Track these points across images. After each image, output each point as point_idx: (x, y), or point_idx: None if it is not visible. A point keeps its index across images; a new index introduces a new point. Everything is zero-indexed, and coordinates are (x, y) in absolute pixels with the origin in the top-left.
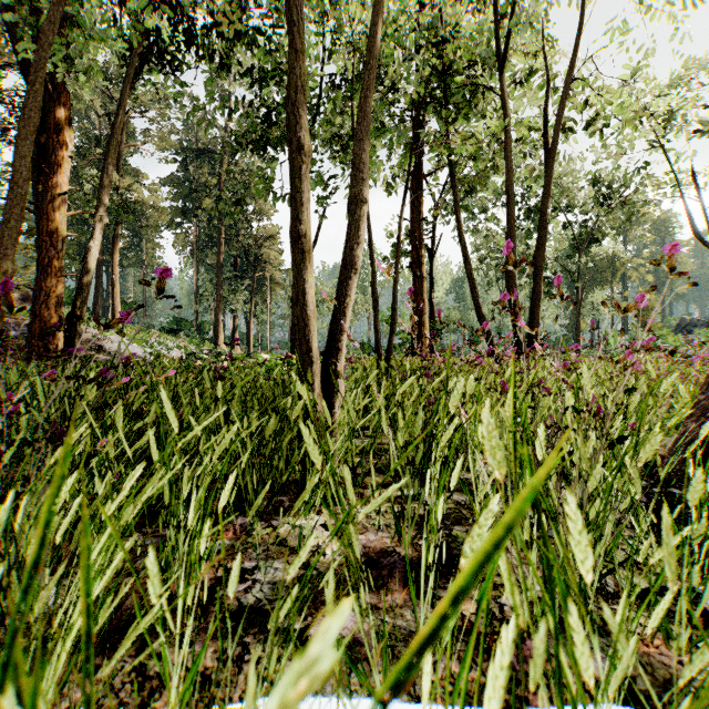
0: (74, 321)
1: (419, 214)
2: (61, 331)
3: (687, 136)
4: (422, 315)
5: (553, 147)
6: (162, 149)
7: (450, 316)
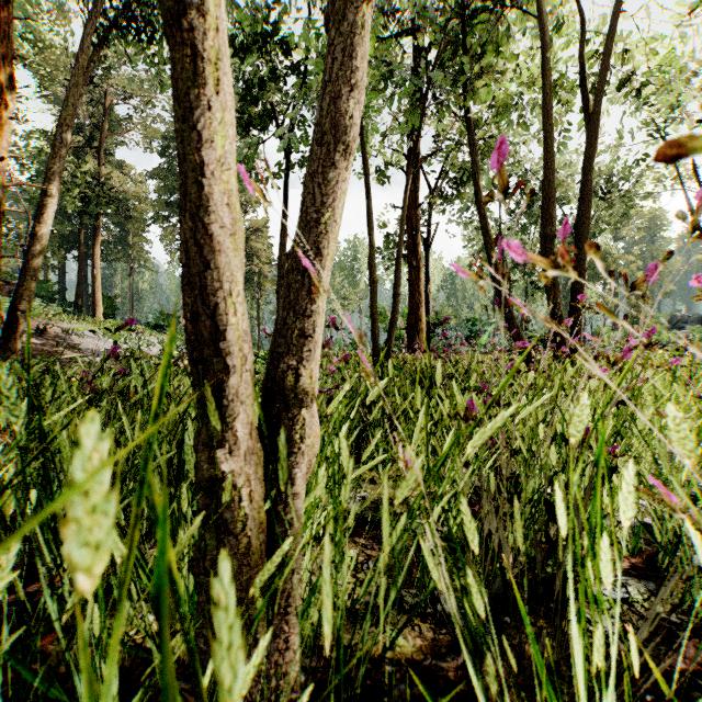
0: (19, 312)
1: (415, 199)
2: None
3: (689, 126)
4: (419, 308)
5: (599, 86)
6: (146, 137)
7: (442, 312)
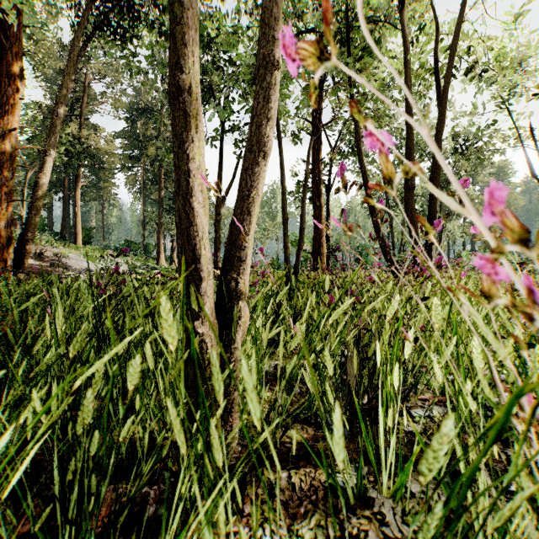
0: (26, 241)
1: (318, 155)
2: (11, 249)
3: (527, 98)
4: (321, 237)
5: (447, 79)
6: (114, 107)
7: (340, 239)
